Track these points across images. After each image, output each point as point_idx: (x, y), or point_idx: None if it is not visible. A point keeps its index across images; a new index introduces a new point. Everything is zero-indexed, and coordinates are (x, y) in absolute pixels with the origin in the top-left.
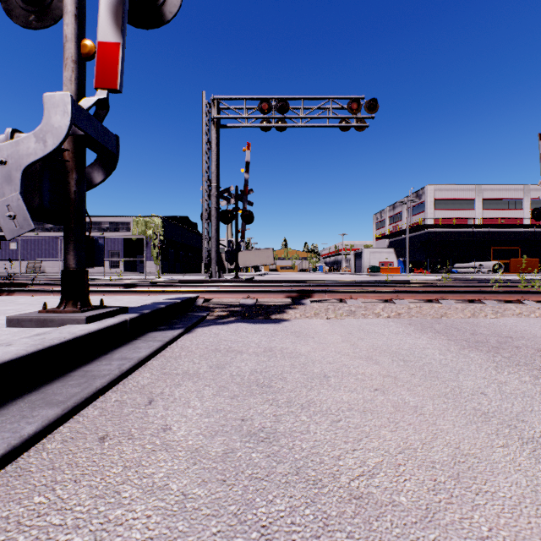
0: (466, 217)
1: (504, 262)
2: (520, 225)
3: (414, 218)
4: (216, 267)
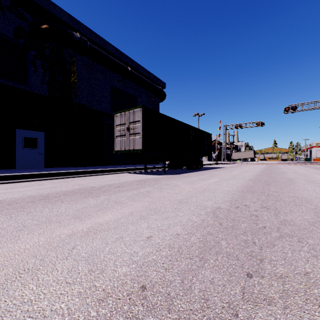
0: None
1: None
2: None
3: None
4: (226, 159)
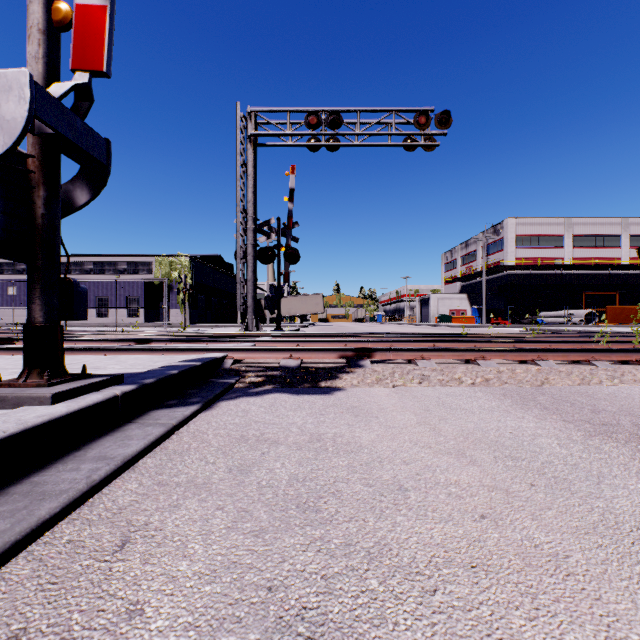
0: (553, 257)
1: (598, 310)
2: (618, 266)
3: (491, 258)
4: (254, 317)
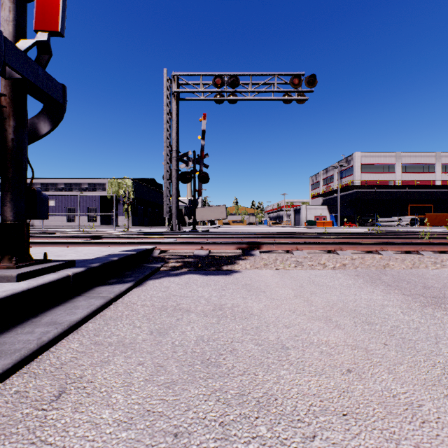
0: (387, 179)
1: (419, 217)
2: (433, 186)
3: (344, 180)
4: (176, 221)
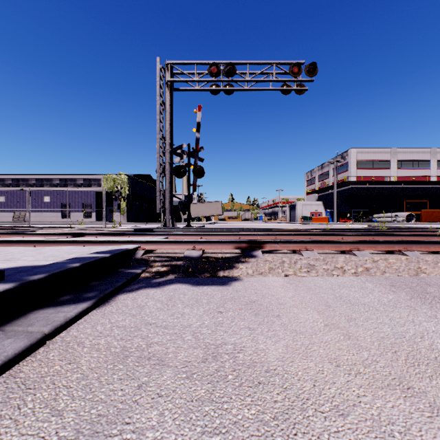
0: (383, 175)
1: (415, 213)
2: (428, 181)
3: (339, 176)
4: (170, 216)
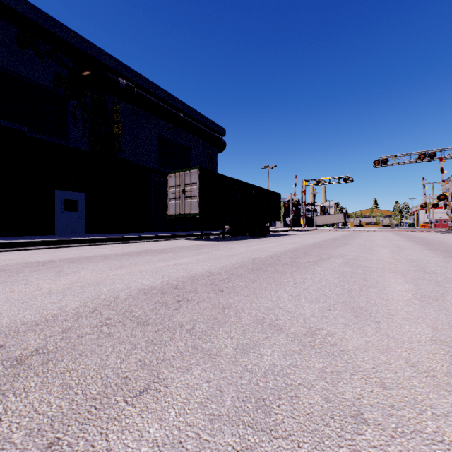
0: None
1: None
2: None
3: None
4: (305, 225)
